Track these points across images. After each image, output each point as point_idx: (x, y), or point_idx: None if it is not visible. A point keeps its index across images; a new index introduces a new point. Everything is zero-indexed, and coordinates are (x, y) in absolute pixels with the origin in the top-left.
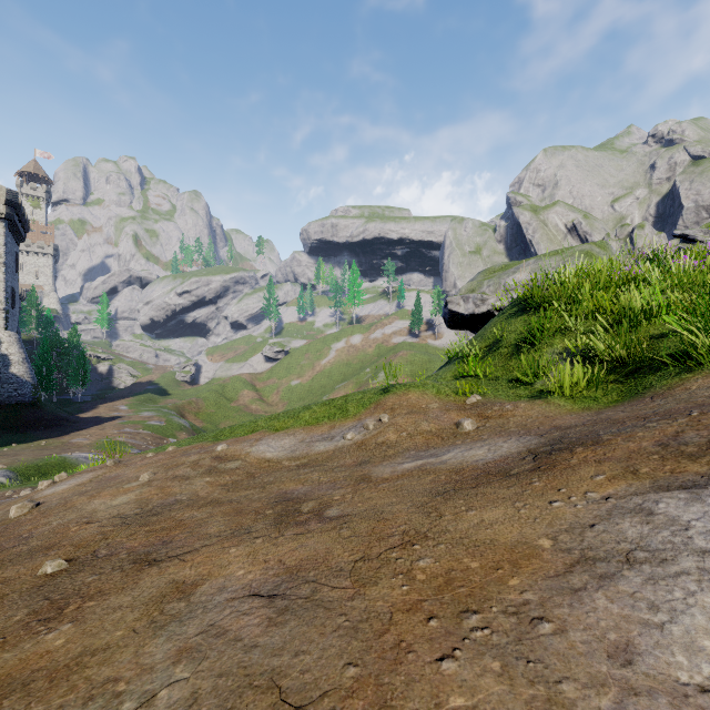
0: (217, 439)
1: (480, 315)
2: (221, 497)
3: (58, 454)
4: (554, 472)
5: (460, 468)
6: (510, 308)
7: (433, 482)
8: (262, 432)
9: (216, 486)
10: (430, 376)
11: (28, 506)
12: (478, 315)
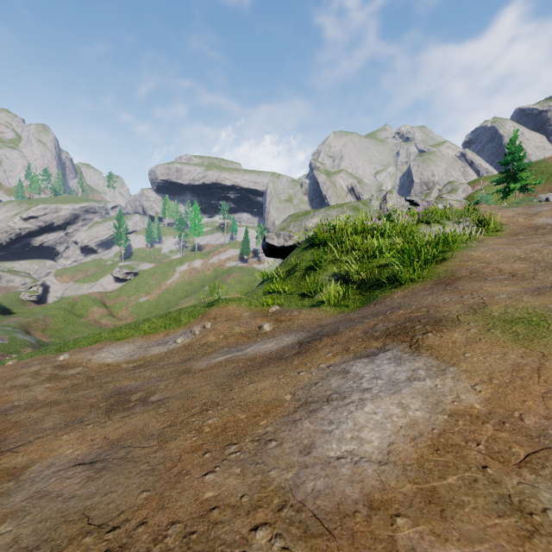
0: (61, 351)
1: (288, 247)
2: (59, 398)
3: None
4: (307, 354)
5: (254, 357)
6: (304, 244)
7: (234, 368)
8: (104, 342)
9: (56, 390)
10: (248, 292)
11: None
12: (287, 247)
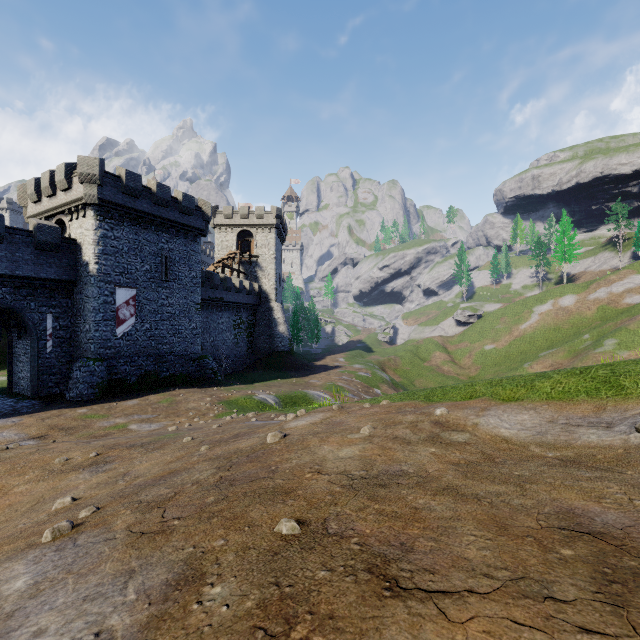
0: (430, 400)
1: None
2: (458, 484)
3: (302, 389)
4: None
5: None
6: None
7: None
8: (484, 399)
9: (446, 463)
10: None
11: (278, 436)
12: None
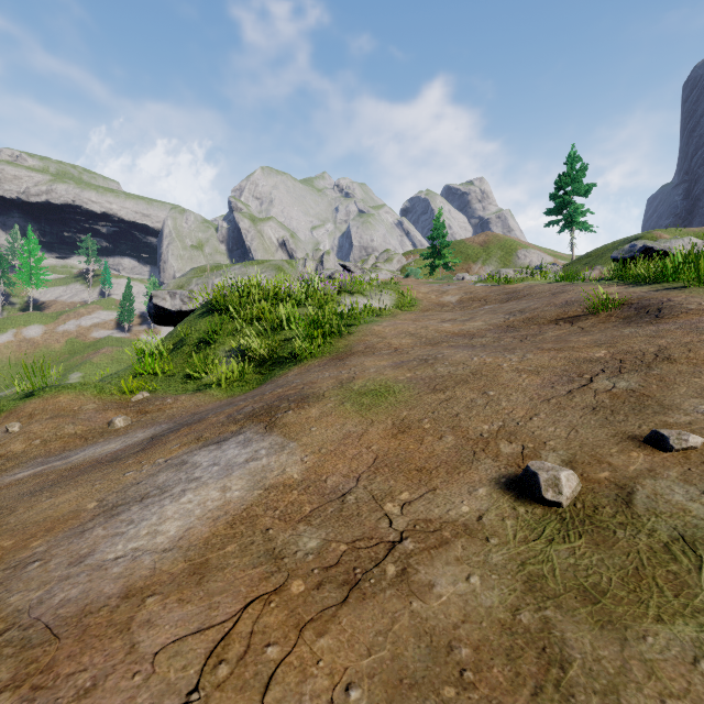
0: None
1: (189, 312)
2: None
3: None
4: (151, 449)
5: (80, 464)
6: (201, 309)
7: (37, 484)
8: None
9: None
10: (109, 375)
11: None
12: (186, 312)
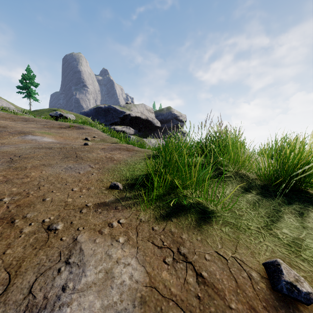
0: None
1: None
2: None
3: None
4: None
5: None
6: None
7: None
8: None
9: None
10: None
11: None
12: None
